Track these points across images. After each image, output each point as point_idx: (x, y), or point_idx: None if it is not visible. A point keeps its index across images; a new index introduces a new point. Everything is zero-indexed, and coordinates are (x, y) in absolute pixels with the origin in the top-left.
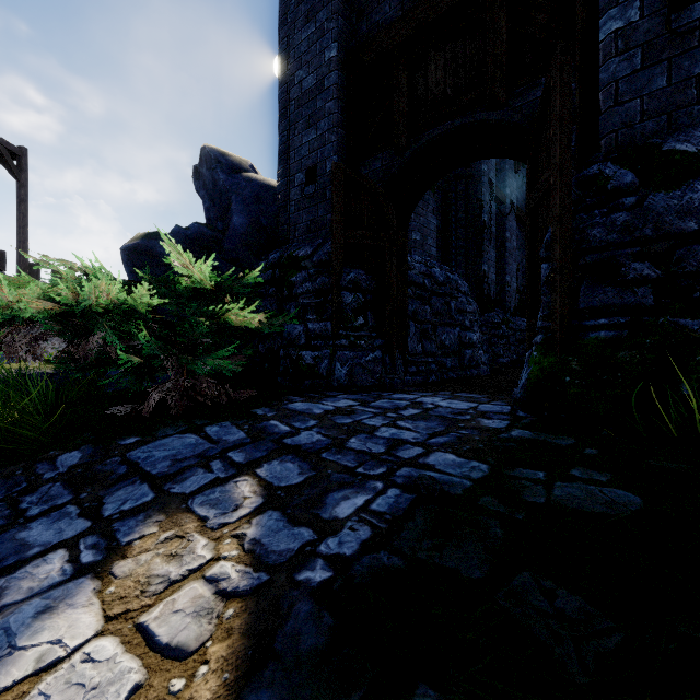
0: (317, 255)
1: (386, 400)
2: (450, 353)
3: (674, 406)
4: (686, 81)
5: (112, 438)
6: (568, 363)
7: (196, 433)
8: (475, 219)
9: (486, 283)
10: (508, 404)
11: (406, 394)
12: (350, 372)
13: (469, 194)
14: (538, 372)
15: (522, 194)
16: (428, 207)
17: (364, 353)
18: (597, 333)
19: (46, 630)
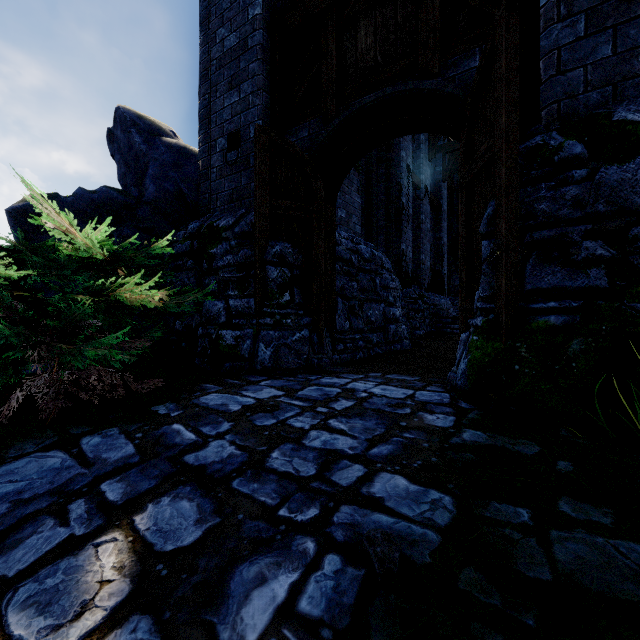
0: (240, 225)
1: (315, 387)
2: (375, 329)
3: (636, 401)
4: (632, 50)
5: None
6: (515, 350)
7: (66, 449)
8: (394, 201)
9: (404, 261)
10: (444, 390)
11: (335, 377)
12: (275, 353)
13: (390, 177)
14: (481, 358)
15: (434, 181)
16: (353, 186)
17: (291, 333)
18: (547, 317)
19: None
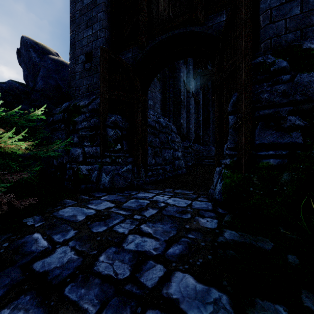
0: (91, 105)
1: (134, 200)
2: (168, 163)
3: None
4: (311, 11)
5: None
6: (250, 179)
7: None
8: (177, 98)
9: (182, 128)
10: (208, 200)
11: (146, 192)
12: (111, 179)
13: (175, 85)
14: (230, 183)
15: (196, 89)
16: (156, 88)
17: (121, 167)
18: (268, 160)
19: None
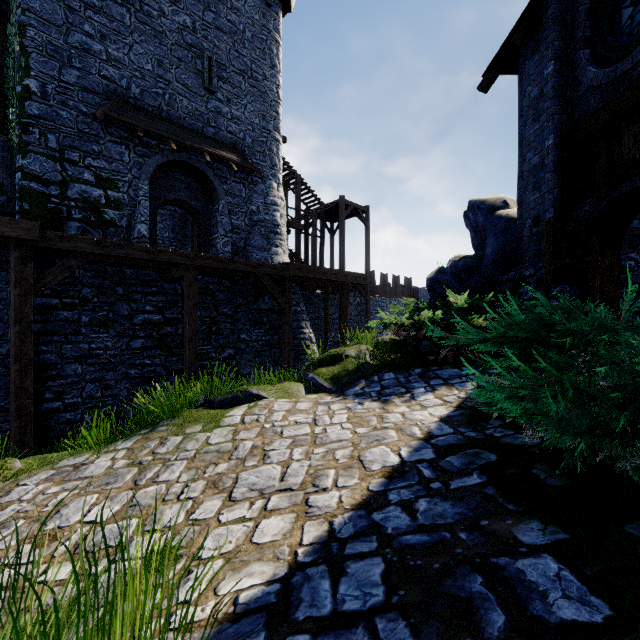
0: (536, 275)
1: None
2: None
3: None
4: None
5: (429, 366)
6: None
7: (458, 369)
8: None
9: None
10: None
11: None
12: None
13: None
14: None
15: None
16: None
17: None
18: None
19: (424, 396)
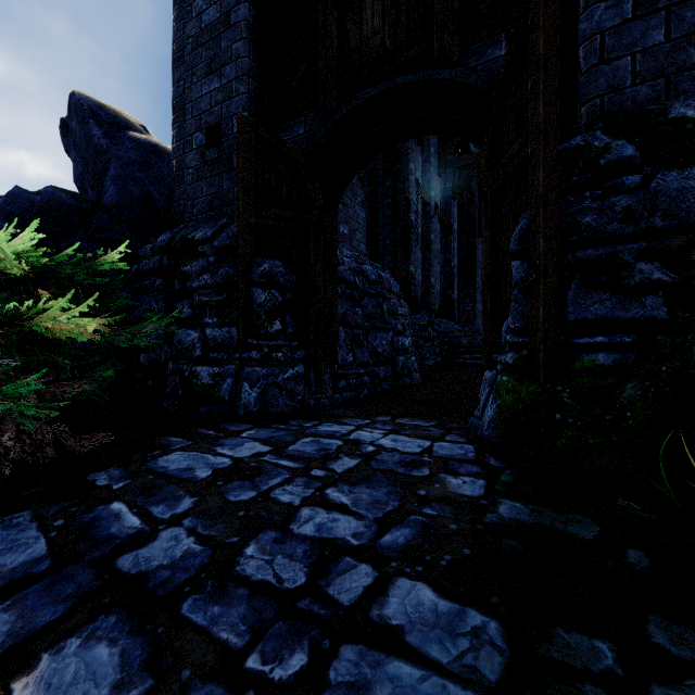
0: (220, 238)
1: (310, 439)
2: (382, 361)
3: None
4: (688, 36)
5: None
6: (556, 395)
7: None
8: (402, 218)
9: (413, 285)
10: (467, 440)
11: (336, 424)
12: (262, 395)
13: (397, 191)
14: (513, 404)
15: (444, 198)
16: (356, 198)
17: (282, 369)
18: (595, 355)
19: None
